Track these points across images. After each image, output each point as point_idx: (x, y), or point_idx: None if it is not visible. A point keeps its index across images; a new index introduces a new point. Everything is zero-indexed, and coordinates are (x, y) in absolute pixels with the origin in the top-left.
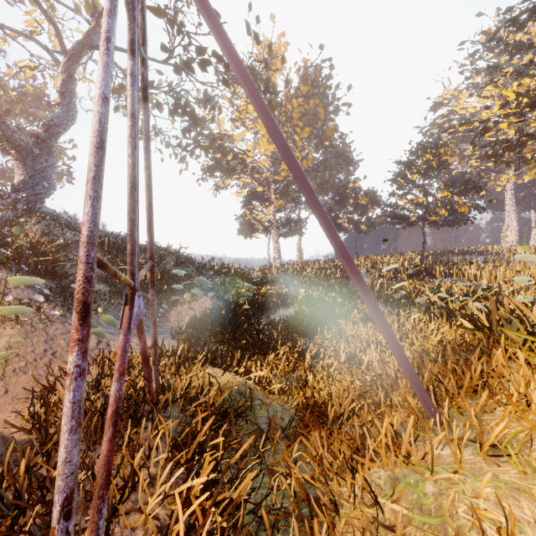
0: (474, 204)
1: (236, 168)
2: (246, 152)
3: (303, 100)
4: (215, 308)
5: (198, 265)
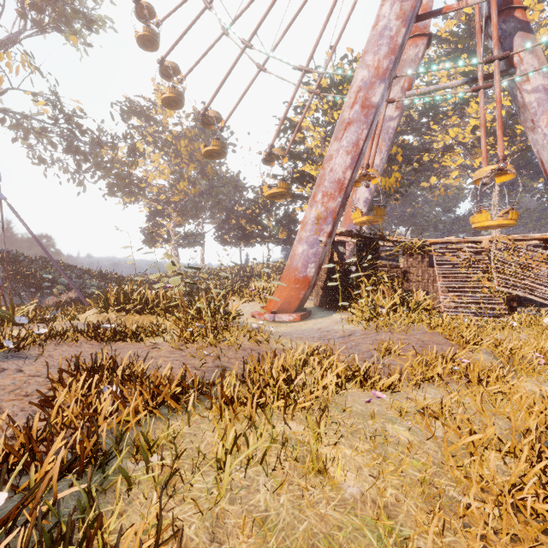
0: (294, 232)
1: (133, 191)
2: (141, 180)
3: (189, 142)
4: (77, 297)
5: (78, 271)
